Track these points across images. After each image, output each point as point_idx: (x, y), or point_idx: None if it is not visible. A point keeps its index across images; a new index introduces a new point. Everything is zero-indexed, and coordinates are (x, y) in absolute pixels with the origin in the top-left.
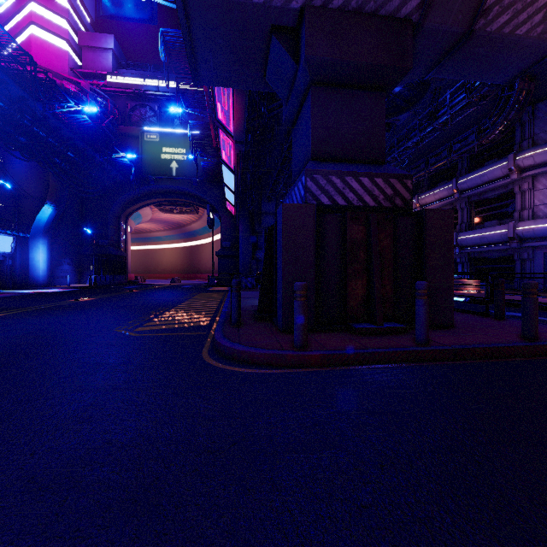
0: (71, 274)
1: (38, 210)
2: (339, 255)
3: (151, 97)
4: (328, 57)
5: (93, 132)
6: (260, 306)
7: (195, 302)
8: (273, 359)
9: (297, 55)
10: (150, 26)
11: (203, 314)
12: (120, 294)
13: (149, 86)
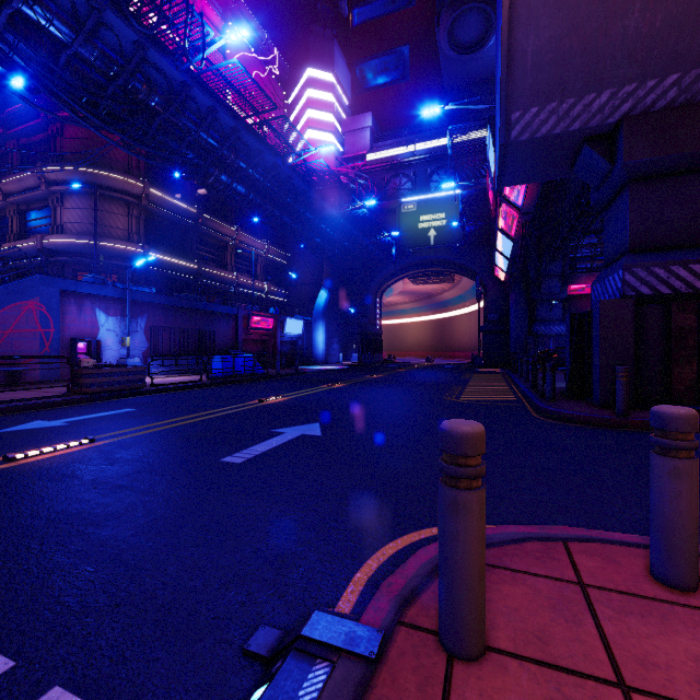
0: (338, 353)
1: (313, 295)
2: (662, 342)
3: (407, 163)
4: (649, 158)
5: (367, 220)
6: (569, 386)
7: (480, 382)
8: (598, 421)
9: (611, 157)
10: (402, 84)
11: (503, 393)
12: (396, 372)
13: (406, 154)
